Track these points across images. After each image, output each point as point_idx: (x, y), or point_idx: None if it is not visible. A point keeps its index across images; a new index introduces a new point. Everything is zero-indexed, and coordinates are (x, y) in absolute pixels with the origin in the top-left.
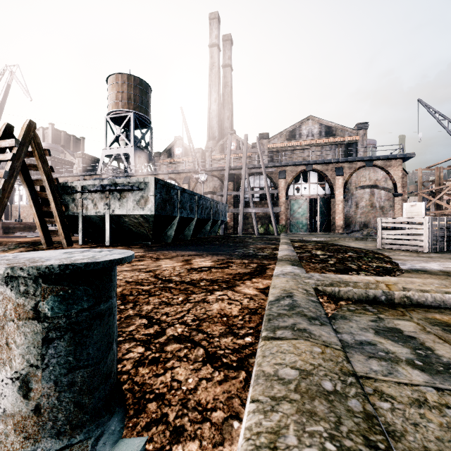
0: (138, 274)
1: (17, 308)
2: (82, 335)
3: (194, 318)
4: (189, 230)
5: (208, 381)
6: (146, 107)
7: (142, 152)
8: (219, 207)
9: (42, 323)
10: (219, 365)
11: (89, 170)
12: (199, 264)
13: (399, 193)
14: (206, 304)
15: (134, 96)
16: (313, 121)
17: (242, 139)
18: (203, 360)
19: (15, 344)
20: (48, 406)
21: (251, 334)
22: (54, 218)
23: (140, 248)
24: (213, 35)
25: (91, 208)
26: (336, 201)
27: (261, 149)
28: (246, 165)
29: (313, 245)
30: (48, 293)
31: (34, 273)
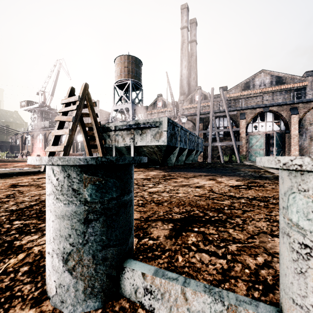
0: (194, 189)
1: None
2: None
3: None
4: (182, 157)
5: None
6: (139, 76)
7: (136, 106)
8: (199, 141)
9: None
10: None
11: (103, 120)
12: (230, 183)
13: None
14: None
15: (132, 69)
16: (265, 74)
17: (206, 92)
18: None
19: None
20: None
21: None
22: (97, 149)
23: (157, 169)
24: (183, 20)
25: (121, 141)
26: (291, 136)
27: (224, 97)
28: (213, 111)
29: None
30: None
31: None
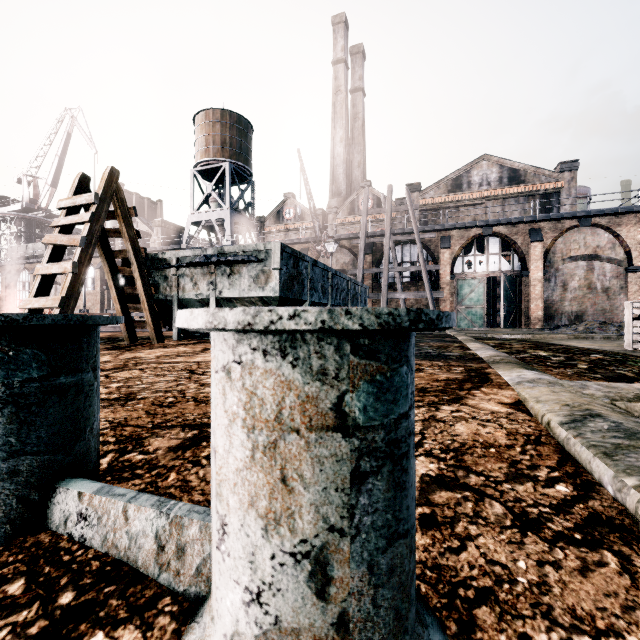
0: None
1: (305, 404)
2: (400, 467)
3: (440, 446)
4: None
5: (556, 569)
6: (246, 154)
7: (241, 217)
8: (357, 290)
9: (350, 438)
10: (551, 536)
11: (170, 243)
12: None
13: (636, 266)
14: (442, 424)
15: (231, 139)
16: (490, 162)
17: (380, 193)
18: (514, 524)
19: (300, 481)
20: (359, 616)
21: (561, 479)
22: (140, 304)
23: None
24: (338, 47)
25: (189, 288)
26: (531, 281)
27: (412, 205)
28: (390, 230)
29: (519, 344)
30: (358, 376)
31: (372, 323)
